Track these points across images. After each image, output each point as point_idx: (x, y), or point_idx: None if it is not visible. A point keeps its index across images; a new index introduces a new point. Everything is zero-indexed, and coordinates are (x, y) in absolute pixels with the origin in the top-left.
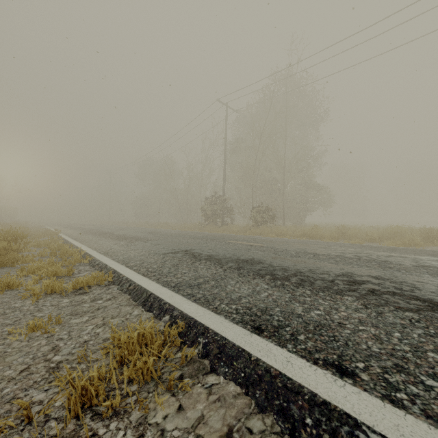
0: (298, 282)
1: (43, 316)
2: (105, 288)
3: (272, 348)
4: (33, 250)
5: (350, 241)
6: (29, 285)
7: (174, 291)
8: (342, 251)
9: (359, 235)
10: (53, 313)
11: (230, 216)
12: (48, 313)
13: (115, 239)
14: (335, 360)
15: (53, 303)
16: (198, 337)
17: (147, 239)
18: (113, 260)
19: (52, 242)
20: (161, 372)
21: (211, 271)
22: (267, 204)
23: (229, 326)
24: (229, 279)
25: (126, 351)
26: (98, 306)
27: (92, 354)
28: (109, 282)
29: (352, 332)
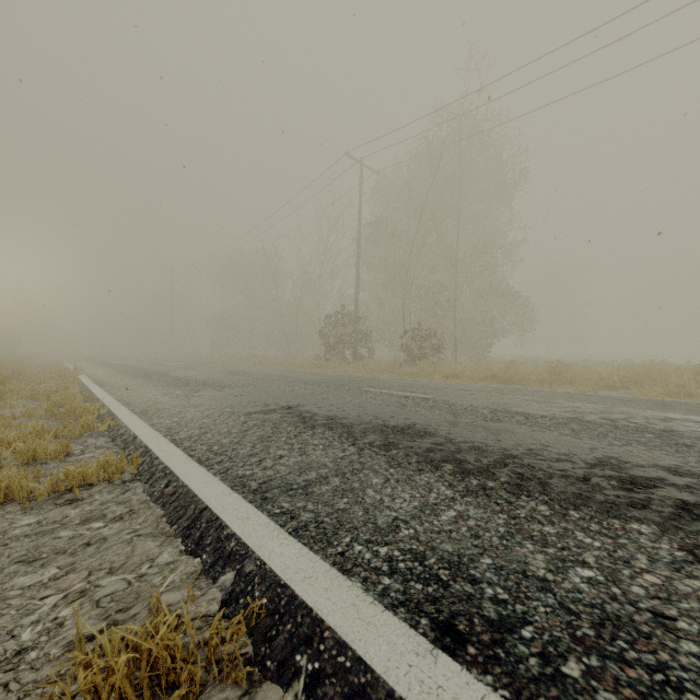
0: (514, 483)
1: None
2: (119, 489)
3: None
4: (19, 406)
5: (573, 389)
6: None
7: (253, 502)
8: (575, 409)
9: (585, 378)
10: None
11: (368, 345)
12: None
13: (169, 384)
14: None
15: None
16: (297, 651)
17: (224, 384)
18: (151, 426)
19: (59, 390)
20: None
21: (333, 452)
22: (427, 325)
23: (375, 617)
24: (370, 473)
25: None
26: (89, 538)
27: None
28: (131, 476)
29: None
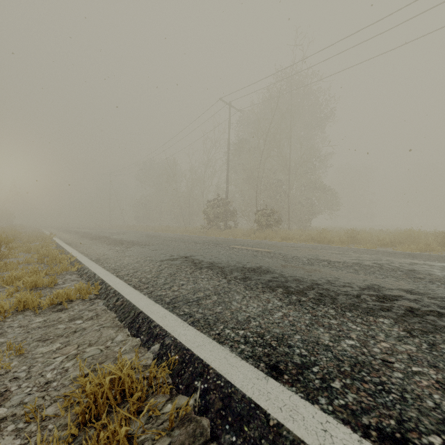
0: (317, 298)
1: (4, 342)
2: (89, 303)
3: (297, 404)
4: (20, 256)
5: (361, 246)
6: (1, 299)
7: (168, 309)
8: (358, 258)
9: (369, 239)
10: (17, 337)
11: (234, 219)
12: (12, 338)
13: (111, 243)
14: (395, 429)
15: (22, 323)
16: (195, 380)
17: (145, 243)
18: (103, 268)
19: (43, 247)
20: (141, 440)
21: (213, 282)
22: (271, 207)
23: (236, 363)
24: (234, 293)
25: (93, 406)
26: (75, 328)
27: (50, 405)
28: (94, 296)
29: (405, 376)
